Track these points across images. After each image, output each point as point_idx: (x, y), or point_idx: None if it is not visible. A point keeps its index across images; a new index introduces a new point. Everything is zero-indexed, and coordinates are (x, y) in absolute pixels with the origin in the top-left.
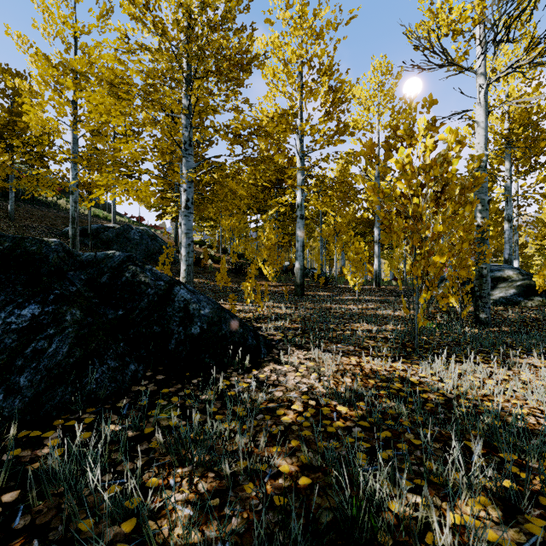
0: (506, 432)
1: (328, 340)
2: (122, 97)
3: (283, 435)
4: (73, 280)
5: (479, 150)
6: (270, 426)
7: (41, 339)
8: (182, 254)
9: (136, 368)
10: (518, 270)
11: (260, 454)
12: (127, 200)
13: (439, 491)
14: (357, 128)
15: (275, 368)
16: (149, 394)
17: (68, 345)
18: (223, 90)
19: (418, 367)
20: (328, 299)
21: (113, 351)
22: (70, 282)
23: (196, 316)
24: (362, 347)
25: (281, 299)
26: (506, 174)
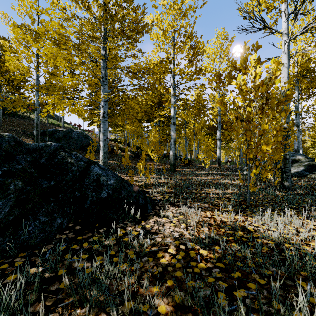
0: None
1: (191, 200)
2: (62, 48)
3: (161, 275)
4: (20, 161)
5: (284, 81)
6: (152, 267)
7: None
8: (100, 146)
9: (62, 221)
10: (304, 155)
11: (143, 293)
12: (67, 112)
13: None
14: (207, 71)
15: (157, 220)
16: (68, 241)
17: (9, 207)
18: (126, 45)
19: (252, 219)
20: (190, 173)
21: (44, 209)
22: (17, 162)
23: (104, 185)
24: (213, 205)
25: (162, 173)
26: (295, 98)
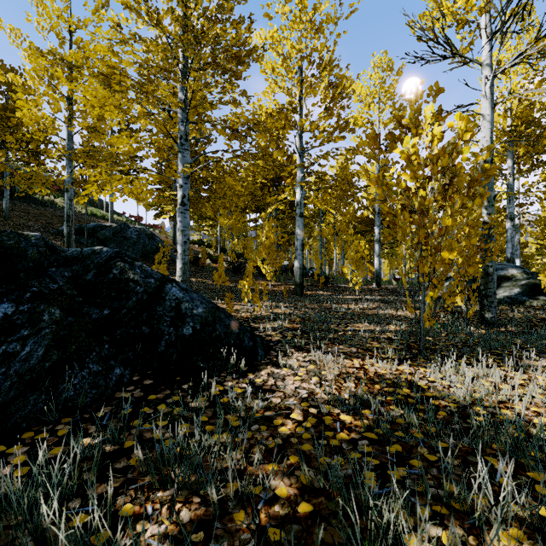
0: (532, 446)
1: (329, 341)
2: (115, 89)
3: (281, 449)
4: (55, 277)
5: (484, 144)
6: (266, 438)
7: (13, 342)
8: (178, 252)
9: (122, 373)
10: (522, 268)
11: (254, 473)
12: (121, 196)
13: (463, 521)
14: (358, 125)
15: (273, 371)
16: (134, 401)
17: (44, 348)
18: (220, 83)
19: (426, 370)
20: (328, 299)
21: (96, 353)
22: (51, 279)
23: (188, 315)
24: (365, 349)
25: (280, 299)
26: (508, 172)
